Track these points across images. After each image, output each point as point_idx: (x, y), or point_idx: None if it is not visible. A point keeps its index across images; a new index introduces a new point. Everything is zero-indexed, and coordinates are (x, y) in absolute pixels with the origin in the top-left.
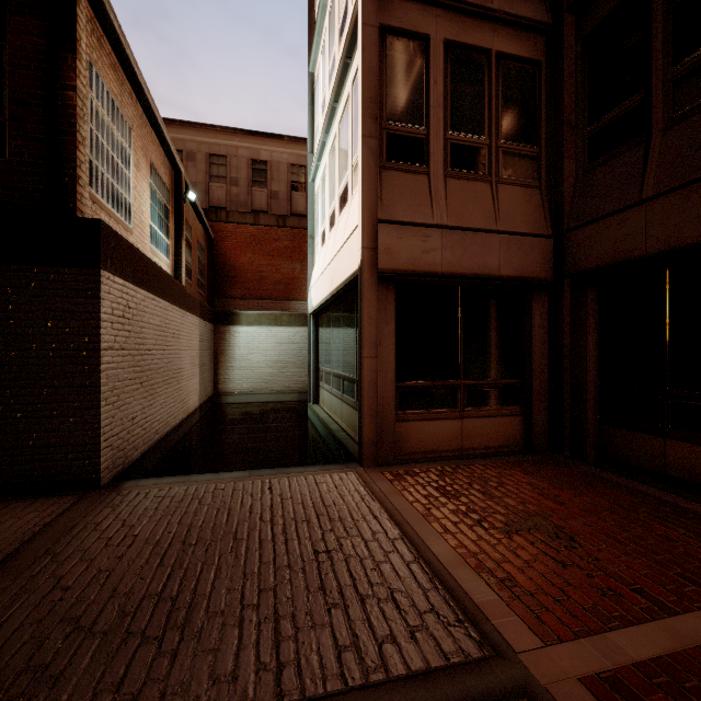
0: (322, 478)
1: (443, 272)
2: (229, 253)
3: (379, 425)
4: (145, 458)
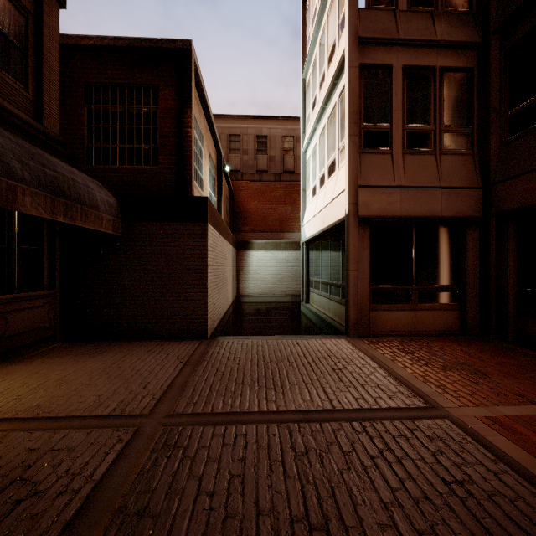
0: (326, 340)
1: (401, 216)
2: (243, 201)
3: (359, 312)
4: (217, 328)
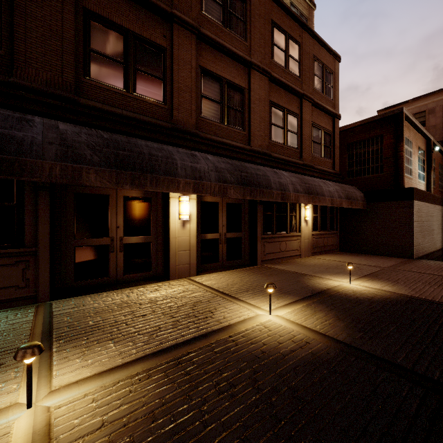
0: None
1: None
2: None
3: None
4: (422, 258)
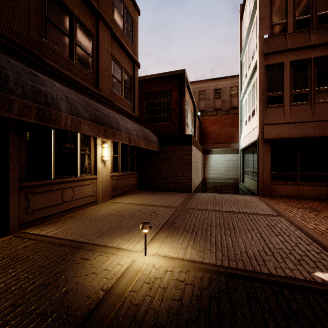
0: (246, 196)
1: (288, 137)
2: (207, 127)
3: (264, 185)
4: (195, 190)
